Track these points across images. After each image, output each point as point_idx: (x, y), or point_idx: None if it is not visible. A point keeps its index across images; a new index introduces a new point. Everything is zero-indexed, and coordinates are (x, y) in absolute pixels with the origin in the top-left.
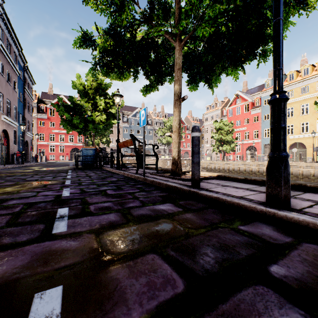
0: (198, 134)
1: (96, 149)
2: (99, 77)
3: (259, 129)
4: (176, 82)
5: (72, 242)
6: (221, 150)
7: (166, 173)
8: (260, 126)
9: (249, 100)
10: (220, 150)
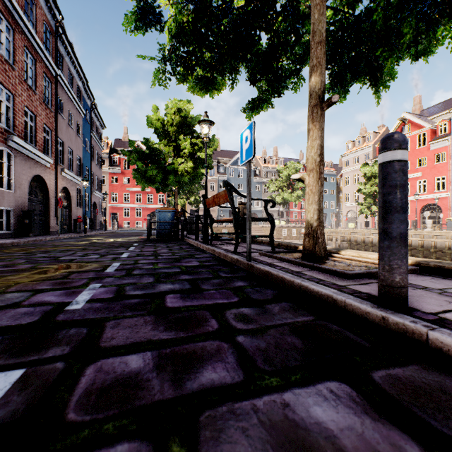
0: (405, 155)
1: (175, 211)
2: (183, 108)
3: (447, 174)
4: (314, 70)
5: None
6: (375, 212)
7: (291, 253)
8: (448, 169)
9: (427, 125)
10: (373, 211)
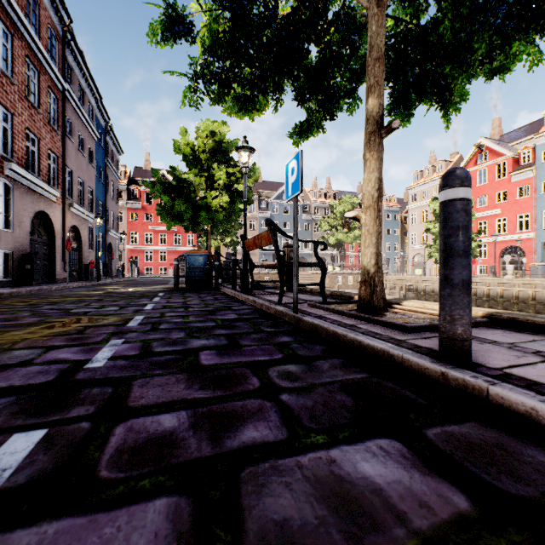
0: (468, 193)
1: (208, 254)
2: (217, 131)
3: (531, 211)
4: (371, 91)
5: None
6: None
7: (345, 304)
8: (533, 205)
9: (508, 153)
10: None
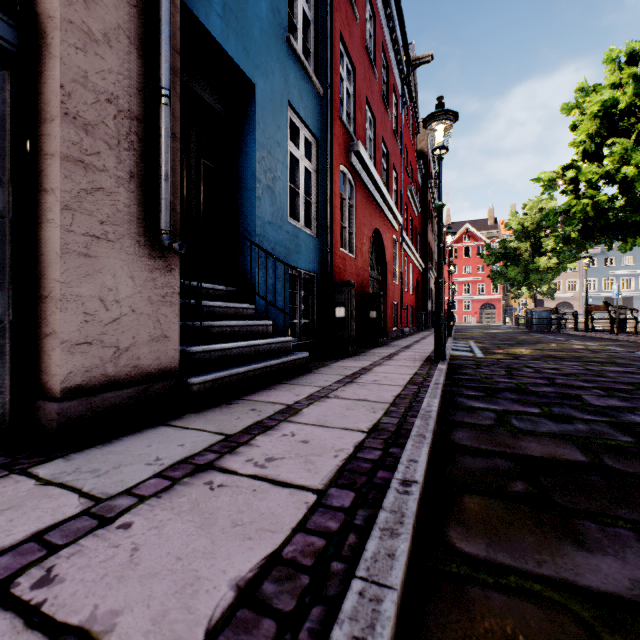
0: None
1: (551, 310)
2: (544, 206)
3: None
4: None
5: (584, 342)
6: None
7: None
8: None
9: None
10: None
